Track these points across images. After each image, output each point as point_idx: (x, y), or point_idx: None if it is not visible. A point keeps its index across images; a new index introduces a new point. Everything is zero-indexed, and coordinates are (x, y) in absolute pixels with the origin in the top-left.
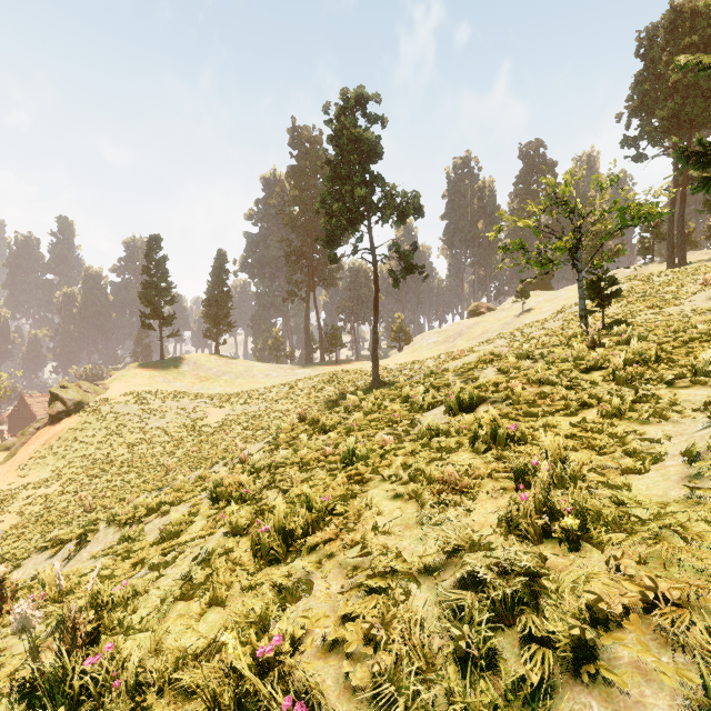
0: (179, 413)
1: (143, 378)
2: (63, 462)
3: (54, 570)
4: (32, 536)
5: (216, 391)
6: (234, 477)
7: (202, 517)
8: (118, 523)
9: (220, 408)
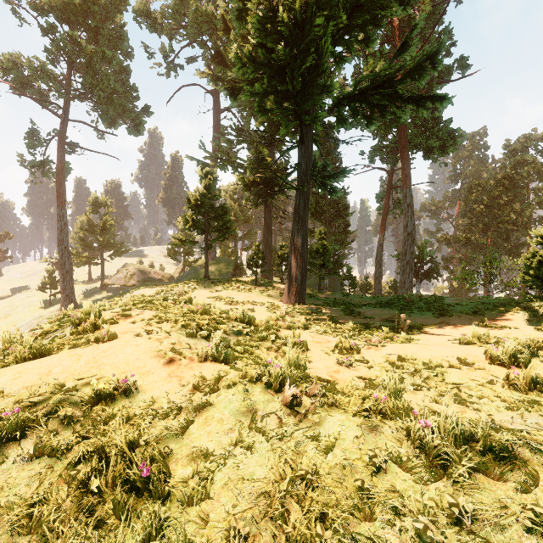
0: None
1: None
2: None
3: None
4: None
5: None
6: None
7: None
8: None
9: None
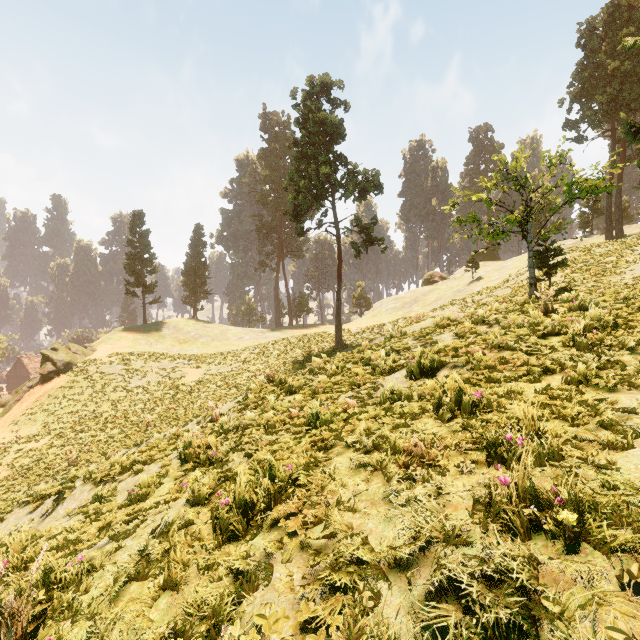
0: (159, 373)
1: (128, 340)
2: (53, 418)
3: (32, 526)
4: (21, 487)
5: (193, 353)
6: (202, 439)
7: (170, 478)
8: (94, 481)
9: (197, 368)
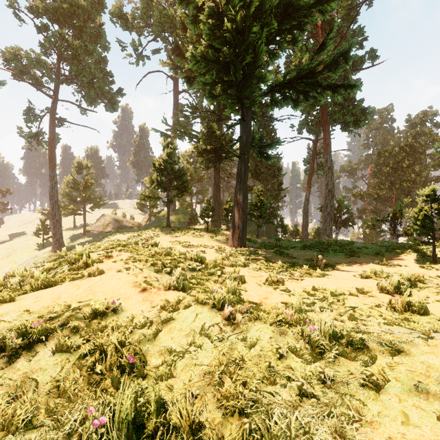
0: None
1: None
2: None
3: None
4: None
5: None
6: None
7: None
8: None
9: None
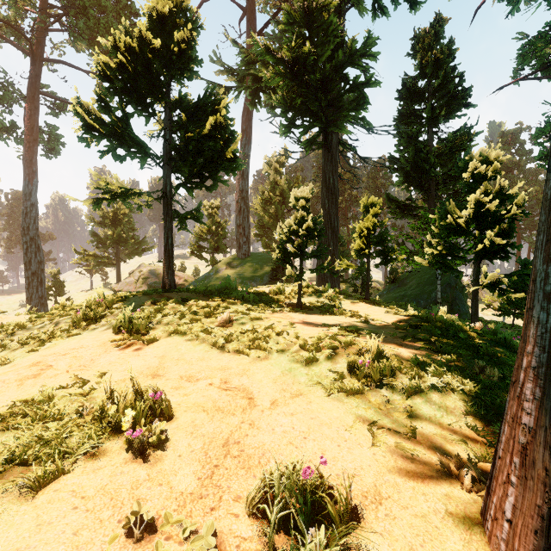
0: None
1: None
2: None
3: None
4: None
5: None
6: None
7: None
8: None
9: None
